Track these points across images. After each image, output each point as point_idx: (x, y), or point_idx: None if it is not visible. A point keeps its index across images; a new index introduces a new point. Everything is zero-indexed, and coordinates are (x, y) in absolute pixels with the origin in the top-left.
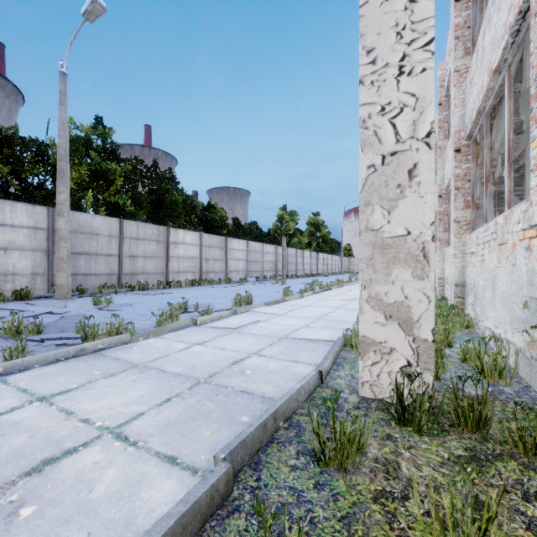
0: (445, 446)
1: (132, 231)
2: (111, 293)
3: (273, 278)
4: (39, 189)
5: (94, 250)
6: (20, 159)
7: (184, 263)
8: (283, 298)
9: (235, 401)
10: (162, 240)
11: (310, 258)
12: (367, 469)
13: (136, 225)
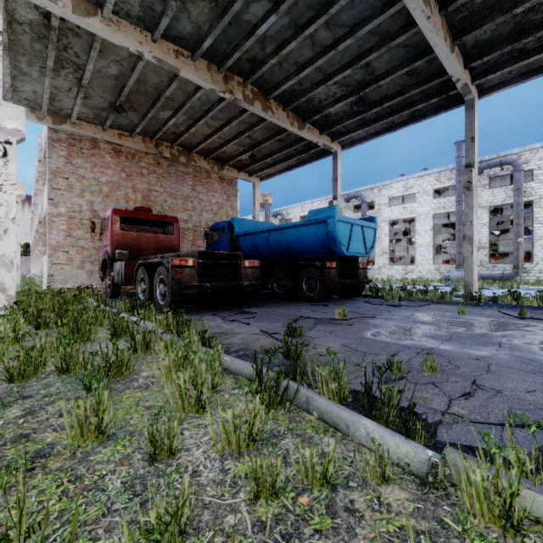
0: None
1: None
2: None
3: None
4: None
5: None
6: None
7: None
8: None
9: None
10: None
11: None
12: None
13: None
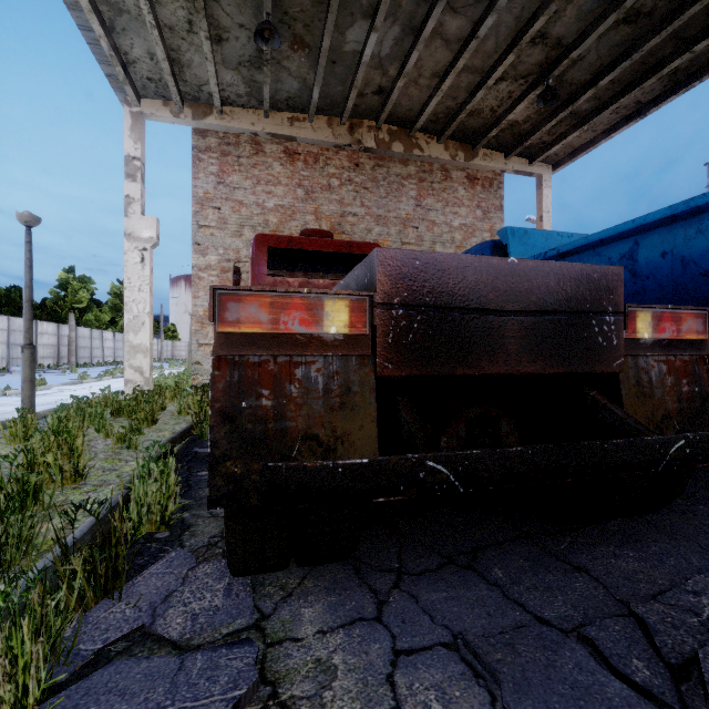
0: None
1: None
2: None
3: (55, 367)
4: None
5: None
6: None
7: None
8: (80, 380)
9: None
10: None
11: (115, 341)
12: None
13: None
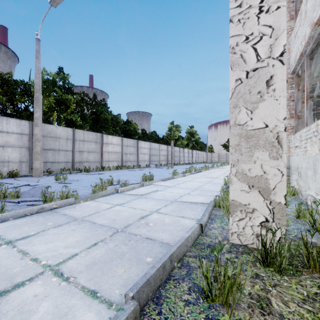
0: (302, 285)
1: (80, 136)
2: (67, 173)
3: (166, 165)
4: (25, 110)
5: (57, 147)
6: (13, 93)
7: (112, 155)
8: (172, 176)
9: (142, 245)
10: (98, 141)
11: (188, 153)
12: (245, 304)
13: (83, 132)
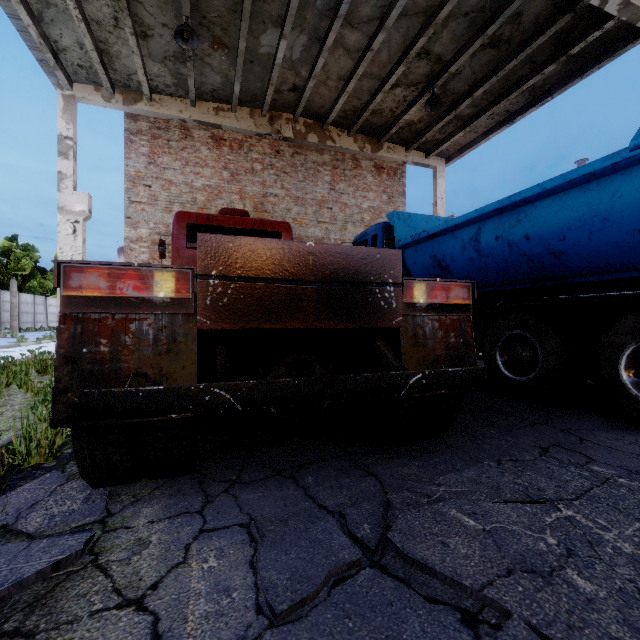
0: None
1: None
2: None
3: None
4: None
5: None
6: None
7: None
8: (17, 343)
9: None
10: None
11: None
12: None
13: None
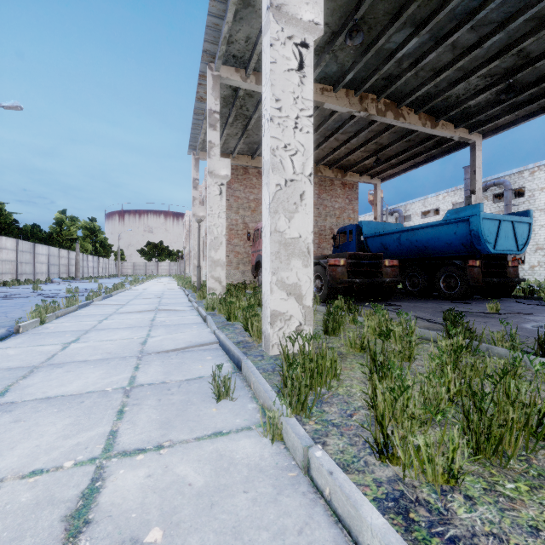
0: None
1: None
2: None
3: (70, 279)
4: None
5: None
6: None
7: (6, 265)
8: (135, 284)
9: (175, 292)
10: None
11: (93, 262)
12: None
13: None
